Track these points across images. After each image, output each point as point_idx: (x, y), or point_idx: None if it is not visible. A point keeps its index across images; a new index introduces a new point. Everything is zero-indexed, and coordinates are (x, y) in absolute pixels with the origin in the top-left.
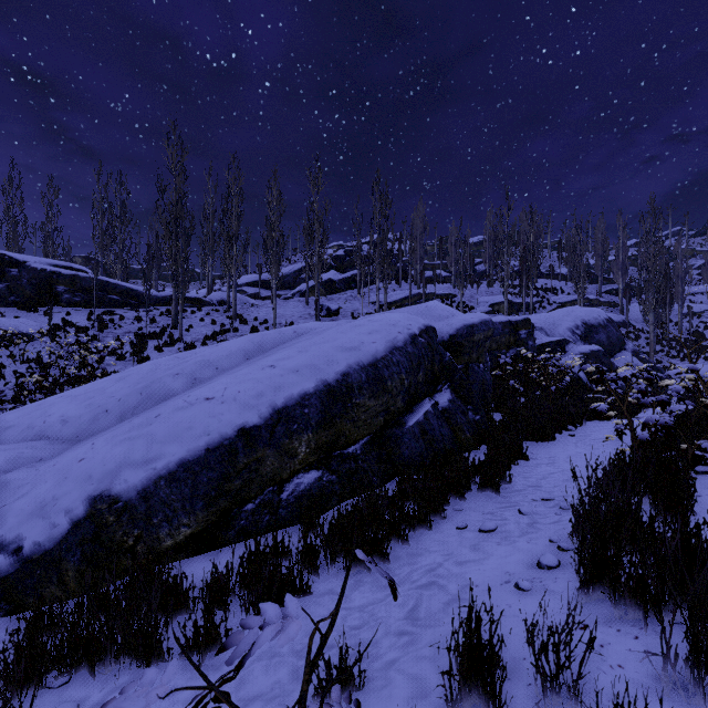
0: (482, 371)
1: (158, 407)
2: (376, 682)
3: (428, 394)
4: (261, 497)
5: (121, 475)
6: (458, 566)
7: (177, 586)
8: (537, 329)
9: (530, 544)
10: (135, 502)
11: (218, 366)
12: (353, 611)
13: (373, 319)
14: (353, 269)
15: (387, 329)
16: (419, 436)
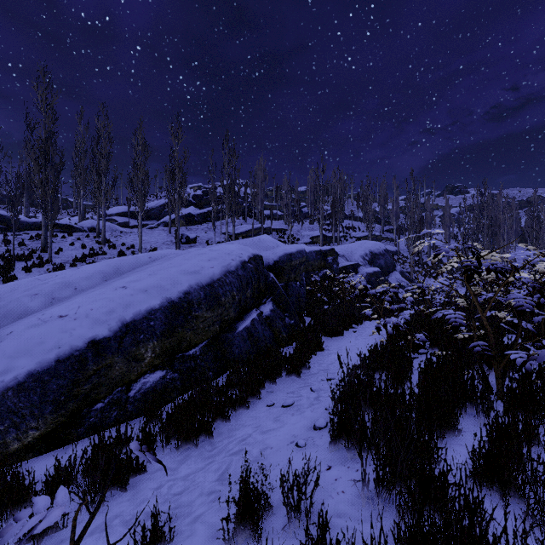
0: (299, 287)
1: (12, 325)
2: (184, 534)
3: (255, 306)
4: (110, 396)
5: None
6: (262, 435)
7: (18, 484)
8: (340, 256)
9: (313, 413)
10: None
11: (77, 287)
12: (178, 480)
13: (213, 248)
14: (209, 206)
15: (223, 257)
16: (247, 338)
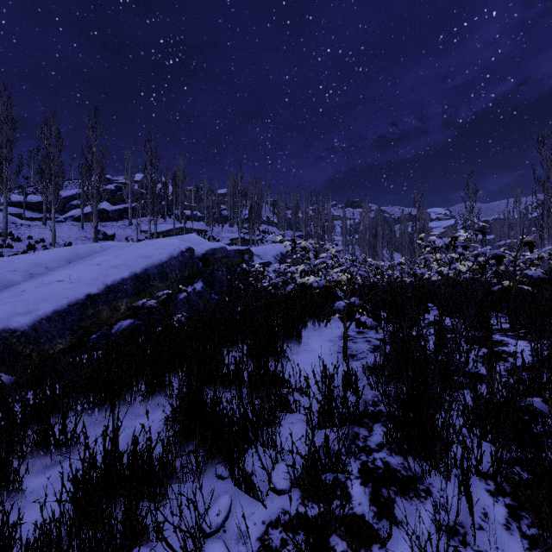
0: (221, 275)
1: (16, 288)
2: None
3: (190, 284)
4: (100, 332)
5: (13, 319)
6: None
7: (73, 358)
8: (256, 255)
9: None
10: (28, 331)
11: (47, 266)
12: None
13: (158, 241)
14: (124, 202)
15: (168, 247)
16: (186, 303)
